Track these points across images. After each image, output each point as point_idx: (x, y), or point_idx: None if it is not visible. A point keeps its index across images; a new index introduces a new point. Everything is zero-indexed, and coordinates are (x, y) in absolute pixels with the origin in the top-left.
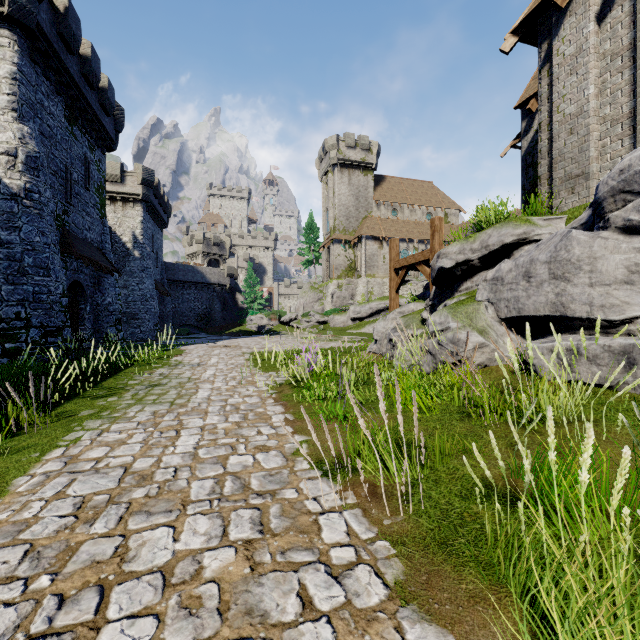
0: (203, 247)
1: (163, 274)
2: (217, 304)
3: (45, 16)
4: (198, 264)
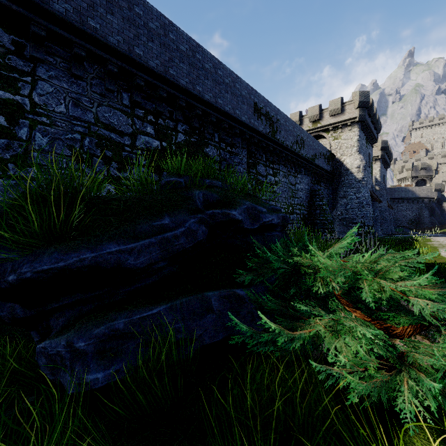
0: (411, 173)
1: (387, 196)
2: (425, 212)
3: (365, 112)
4: (407, 185)
